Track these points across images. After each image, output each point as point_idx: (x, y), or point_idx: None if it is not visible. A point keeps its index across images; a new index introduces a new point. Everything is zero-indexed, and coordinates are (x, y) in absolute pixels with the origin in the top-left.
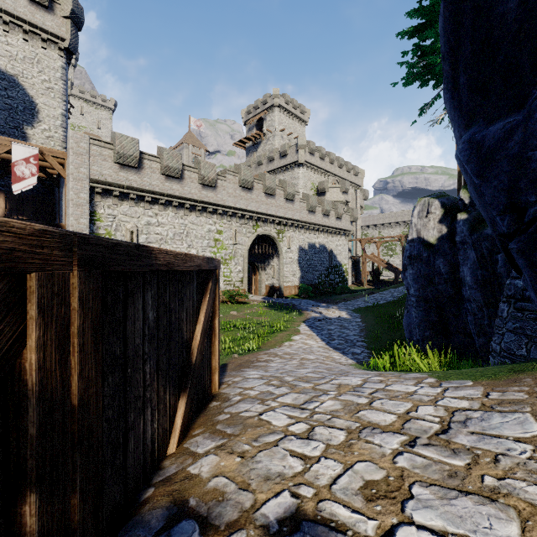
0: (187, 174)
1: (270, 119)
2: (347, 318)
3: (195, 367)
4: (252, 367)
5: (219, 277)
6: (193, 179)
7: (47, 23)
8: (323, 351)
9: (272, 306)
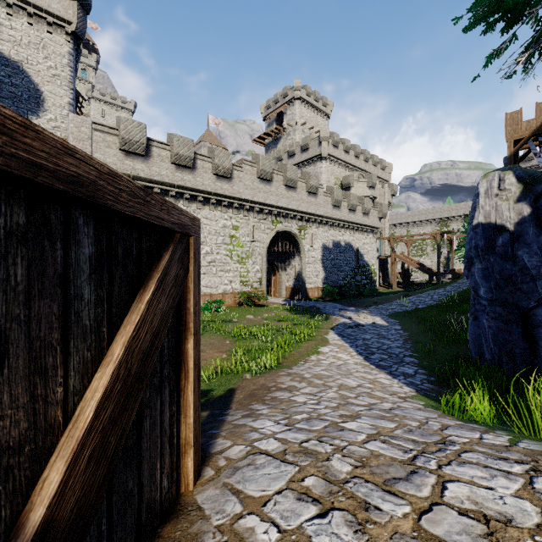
0: (200, 163)
1: (291, 113)
2: (383, 325)
3: None
4: (268, 401)
5: (197, 253)
6: (206, 169)
7: (53, 6)
8: (364, 371)
9: (293, 310)
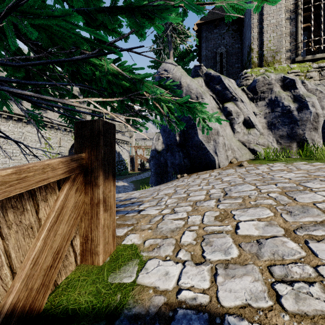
0: None
1: None
2: (127, 185)
3: None
4: None
5: None
6: (29, 103)
7: None
8: None
9: None
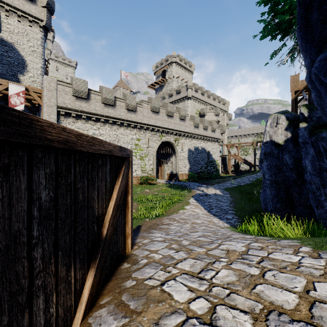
0: (118, 103)
1: (170, 70)
2: (220, 194)
3: (106, 239)
4: (157, 229)
5: (131, 163)
6: (122, 106)
7: (32, 11)
8: (206, 217)
9: (171, 186)
